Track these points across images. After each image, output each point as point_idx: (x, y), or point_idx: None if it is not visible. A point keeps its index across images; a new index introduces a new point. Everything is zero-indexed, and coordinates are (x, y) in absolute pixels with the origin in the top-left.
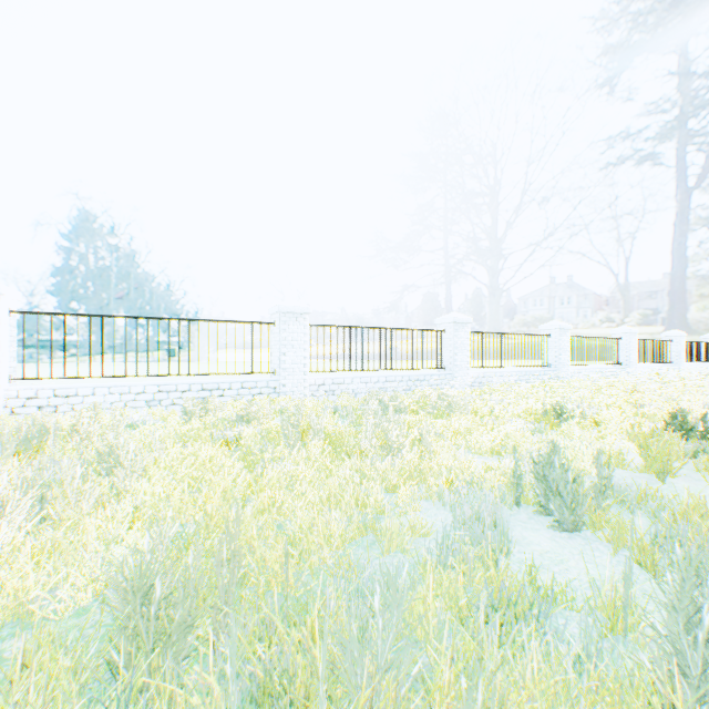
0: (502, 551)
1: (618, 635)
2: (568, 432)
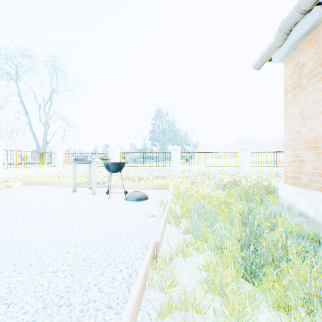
0: None
1: None
2: None
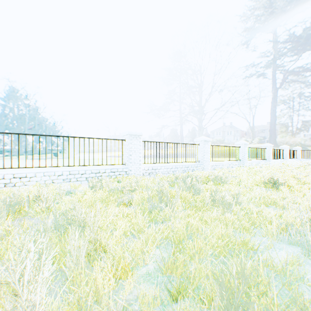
0: None
1: None
2: (285, 192)
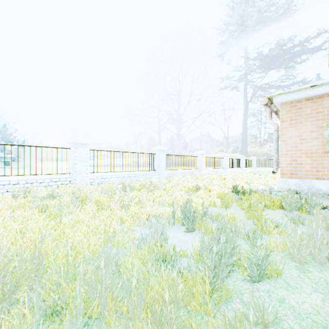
0: (165, 241)
1: (199, 263)
2: (199, 195)
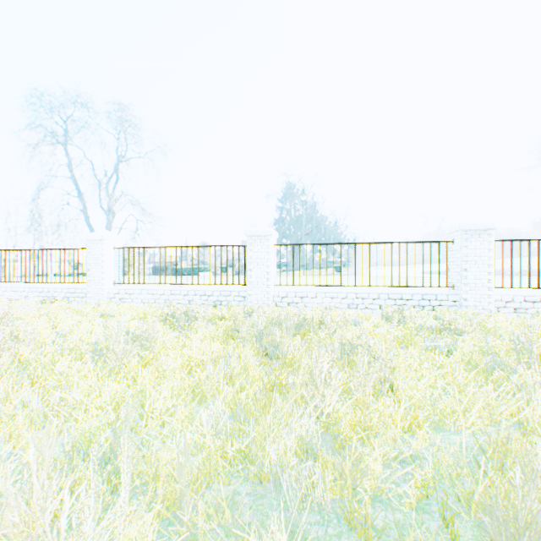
0: None
1: None
2: None
